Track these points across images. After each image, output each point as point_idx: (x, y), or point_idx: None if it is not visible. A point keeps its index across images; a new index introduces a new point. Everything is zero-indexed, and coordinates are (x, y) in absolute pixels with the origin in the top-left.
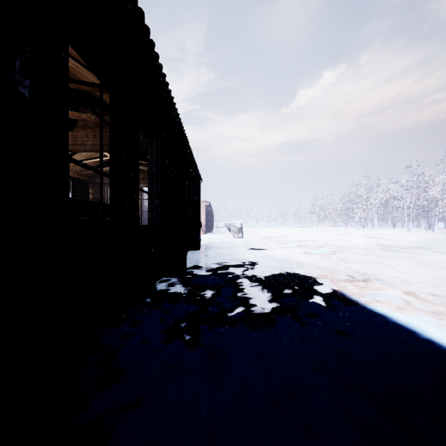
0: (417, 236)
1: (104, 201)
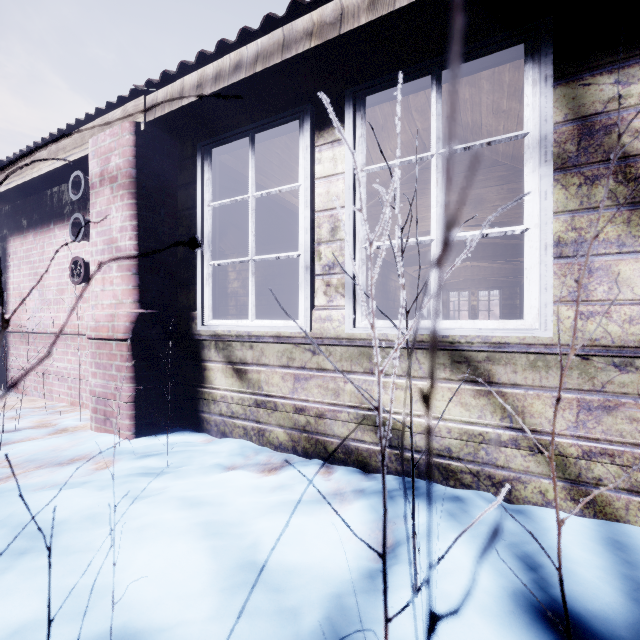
0: None
1: (446, 303)
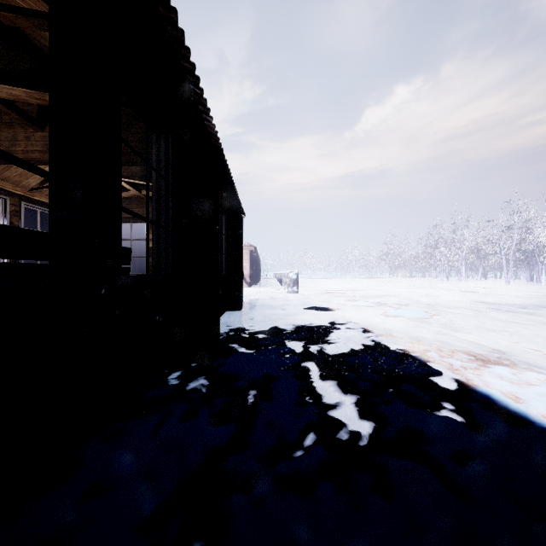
0: (522, 290)
1: None
